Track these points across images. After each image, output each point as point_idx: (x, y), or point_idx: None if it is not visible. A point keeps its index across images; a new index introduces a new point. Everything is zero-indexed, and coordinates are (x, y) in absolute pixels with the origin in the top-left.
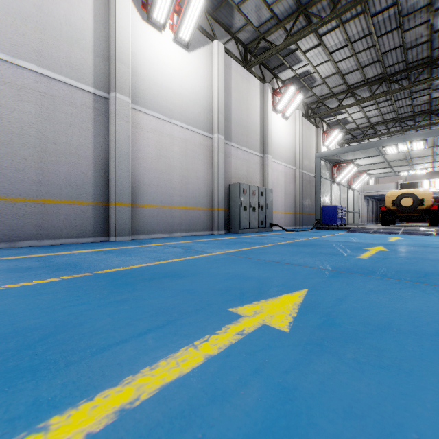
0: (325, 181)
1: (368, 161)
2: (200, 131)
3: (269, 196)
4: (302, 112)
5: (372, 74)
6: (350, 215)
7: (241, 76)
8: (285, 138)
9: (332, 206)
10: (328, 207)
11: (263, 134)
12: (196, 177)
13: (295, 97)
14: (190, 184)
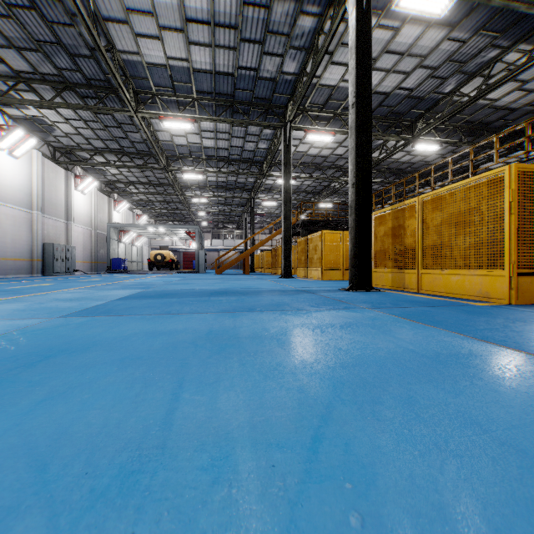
0: (114, 241)
1: (142, 231)
2: (25, 209)
3: (73, 251)
4: (97, 188)
5: (144, 181)
6: (134, 263)
7: (51, 168)
8: (84, 208)
9: (118, 259)
10: (116, 259)
11: (67, 206)
12: (22, 239)
13: (92, 183)
14: (19, 244)
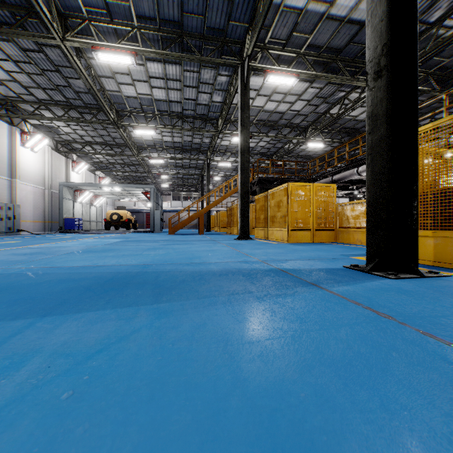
0: (68, 201)
1: (99, 191)
2: None
3: (18, 210)
4: (52, 147)
5: (99, 141)
6: (93, 223)
7: None
8: (35, 166)
9: (71, 218)
10: (69, 218)
11: (12, 163)
12: None
13: (42, 141)
14: None
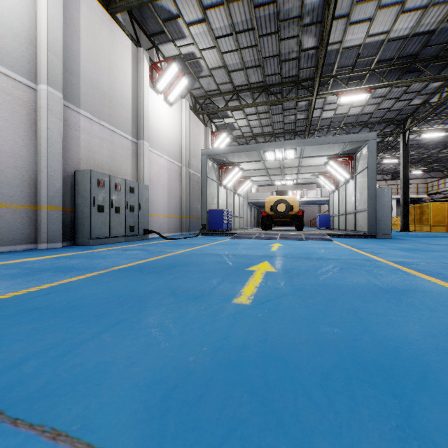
0: (212, 182)
1: (251, 166)
2: (4, 68)
3: (143, 194)
4: (190, 104)
5: (255, 80)
6: (236, 219)
7: (99, 18)
8: (169, 127)
9: (218, 210)
10: (215, 211)
11: (136, 112)
12: None
13: (179, 80)
14: None
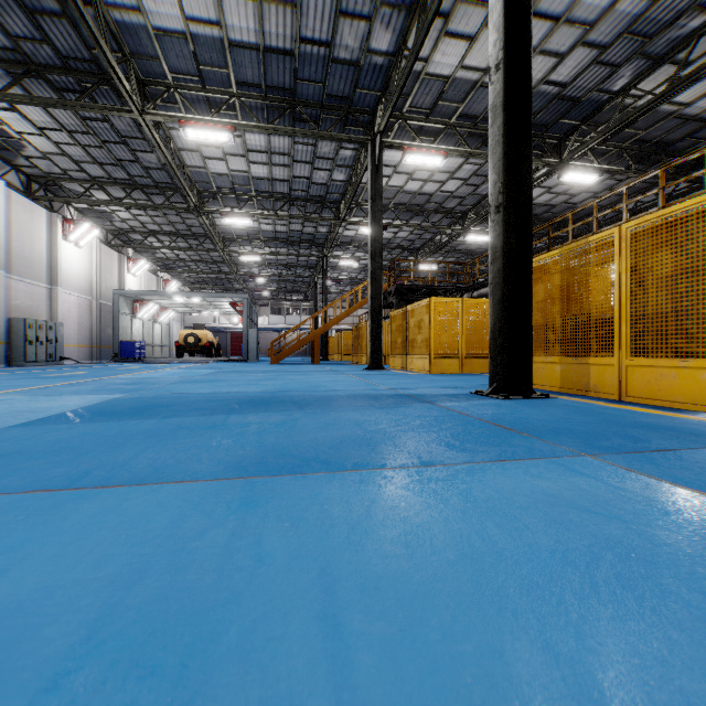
0: (125, 316)
1: (167, 302)
2: None
3: (60, 330)
4: (101, 239)
5: (169, 230)
6: (157, 348)
7: (25, 207)
8: (79, 267)
9: (130, 341)
10: (127, 342)
11: (51, 264)
12: None
13: (91, 232)
14: None
